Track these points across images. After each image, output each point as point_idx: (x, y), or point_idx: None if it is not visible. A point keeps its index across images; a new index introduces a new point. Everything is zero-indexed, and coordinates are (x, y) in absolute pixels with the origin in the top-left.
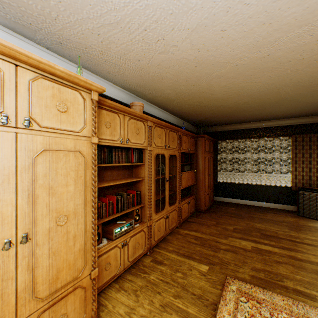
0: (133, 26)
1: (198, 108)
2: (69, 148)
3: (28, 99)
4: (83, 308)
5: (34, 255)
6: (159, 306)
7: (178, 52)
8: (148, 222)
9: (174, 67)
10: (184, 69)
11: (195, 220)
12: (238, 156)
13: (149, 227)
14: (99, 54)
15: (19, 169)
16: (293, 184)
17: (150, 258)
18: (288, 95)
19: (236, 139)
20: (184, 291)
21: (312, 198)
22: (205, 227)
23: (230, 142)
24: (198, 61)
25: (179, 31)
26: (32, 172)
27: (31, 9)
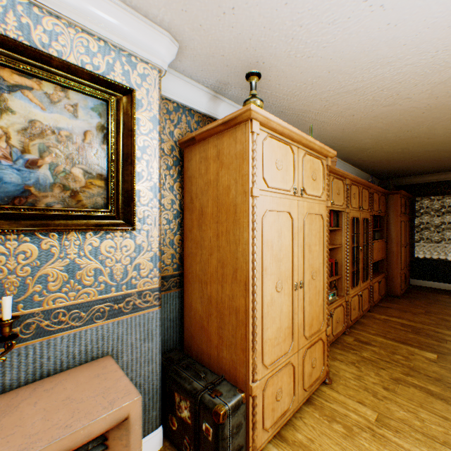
0: (370, 89)
1: (396, 155)
2: (316, 212)
3: (301, 173)
4: (322, 360)
5: (304, 299)
6: (389, 378)
7: (408, 103)
8: (346, 297)
9: (392, 117)
10: (404, 117)
11: (389, 305)
12: None
13: (346, 303)
14: (312, 116)
15: (298, 229)
16: None
17: (351, 338)
18: None
19: (449, 194)
20: (413, 372)
21: None
22: (410, 314)
23: (437, 200)
24: (430, 108)
25: (421, 86)
26: (302, 231)
27: (279, 93)
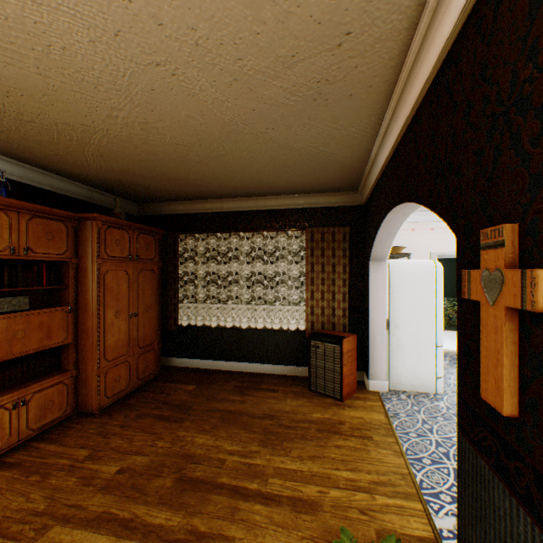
0: None
1: (19, 125)
2: None
3: None
4: None
5: None
6: None
7: None
8: None
9: None
10: None
11: (31, 454)
12: (221, 269)
13: None
14: None
15: None
16: (309, 324)
17: None
18: (230, 110)
19: (214, 232)
20: None
21: (329, 354)
22: (29, 484)
23: (206, 239)
24: None
25: None
26: None
27: None
